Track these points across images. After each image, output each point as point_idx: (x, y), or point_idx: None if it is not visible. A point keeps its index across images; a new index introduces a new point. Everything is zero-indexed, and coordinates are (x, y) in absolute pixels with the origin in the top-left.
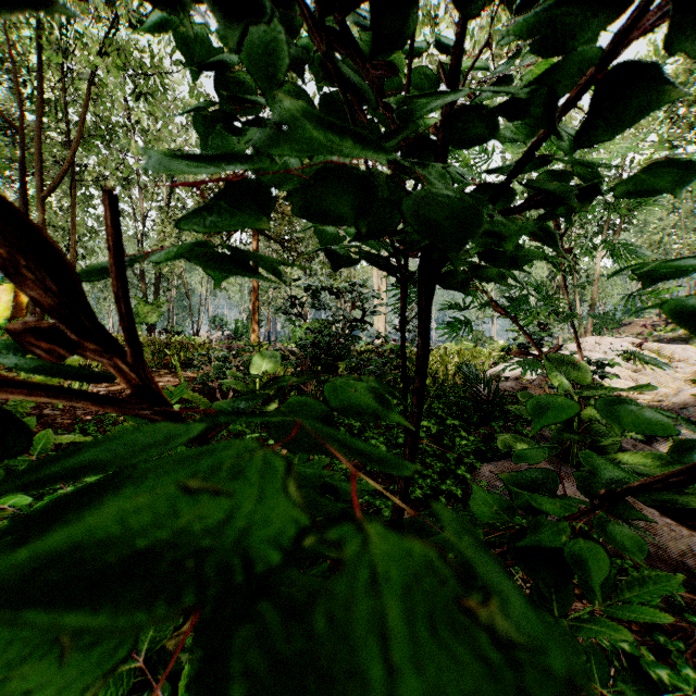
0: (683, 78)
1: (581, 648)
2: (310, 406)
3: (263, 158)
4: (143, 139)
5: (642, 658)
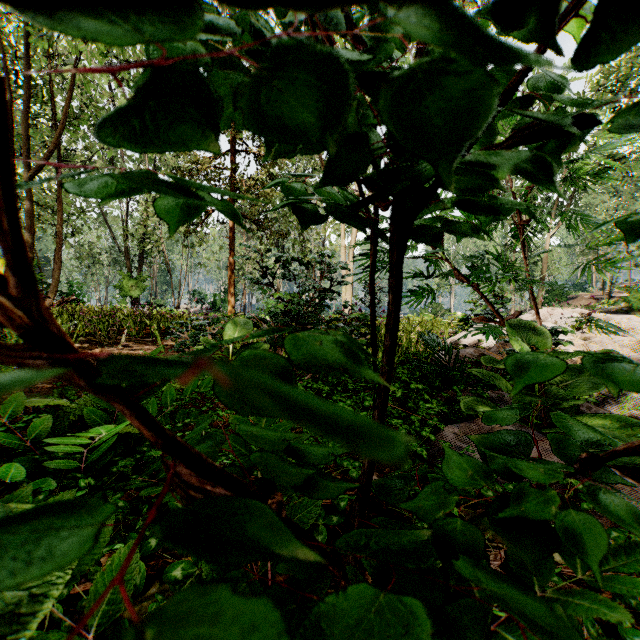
0: (626, 71)
1: (582, 637)
2: (268, 356)
3: (194, 13)
4: None
5: (618, 625)
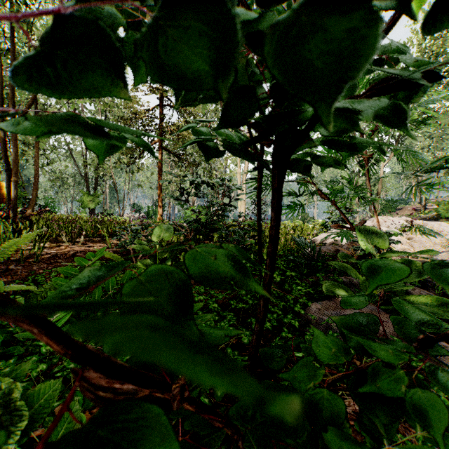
0: (436, 51)
1: None
2: (171, 269)
3: None
4: None
5: None
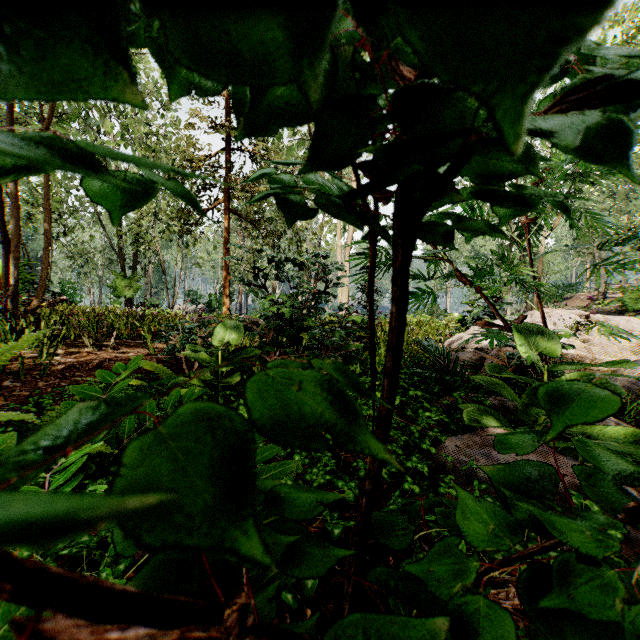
0: None
1: None
2: (219, 410)
3: None
4: (120, 123)
5: None
